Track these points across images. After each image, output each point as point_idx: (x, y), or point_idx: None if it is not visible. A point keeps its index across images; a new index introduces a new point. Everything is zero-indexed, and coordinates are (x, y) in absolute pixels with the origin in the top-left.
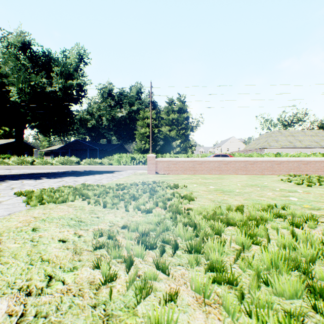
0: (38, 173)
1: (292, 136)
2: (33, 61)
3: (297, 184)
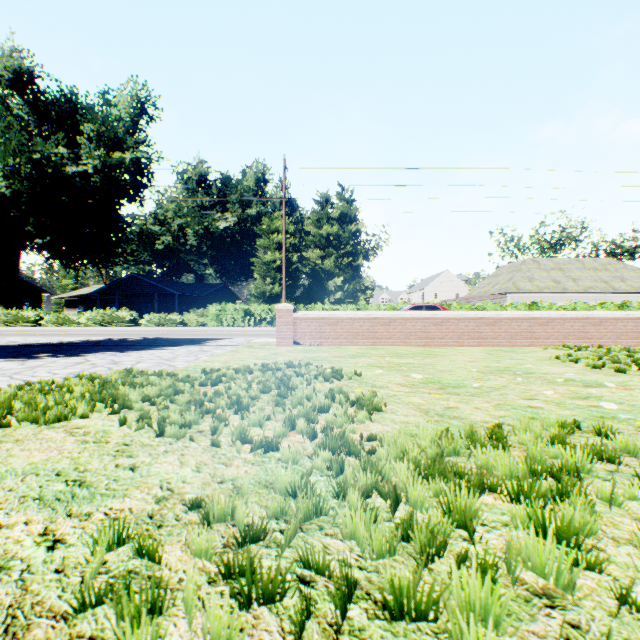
0: (40, 344)
1: (559, 270)
2: (39, 111)
3: (594, 367)
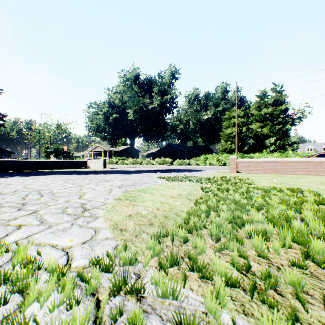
0: (152, 170)
1: None
2: (141, 87)
3: None
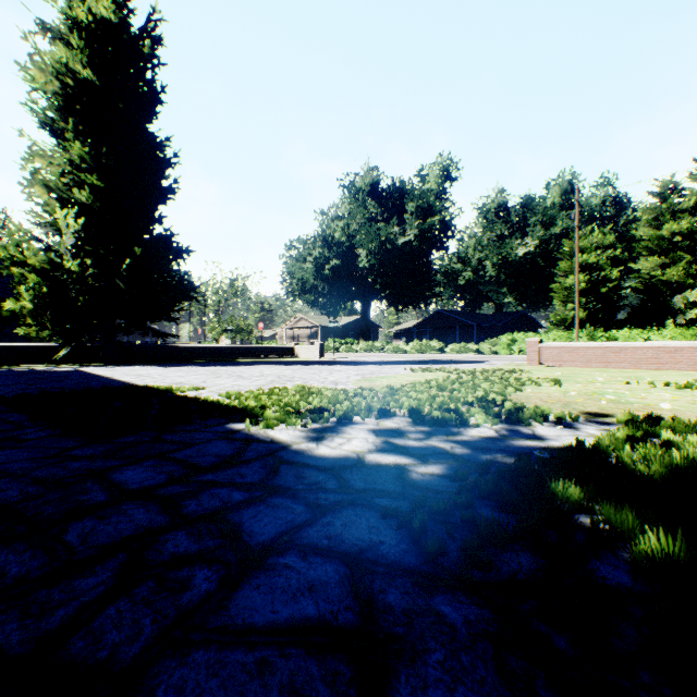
0: (400, 361)
1: None
2: (382, 205)
3: None
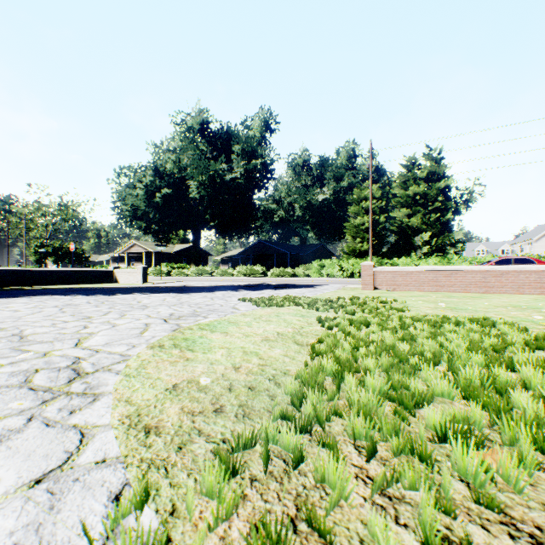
0: (231, 285)
1: None
2: (212, 144)
3: None
